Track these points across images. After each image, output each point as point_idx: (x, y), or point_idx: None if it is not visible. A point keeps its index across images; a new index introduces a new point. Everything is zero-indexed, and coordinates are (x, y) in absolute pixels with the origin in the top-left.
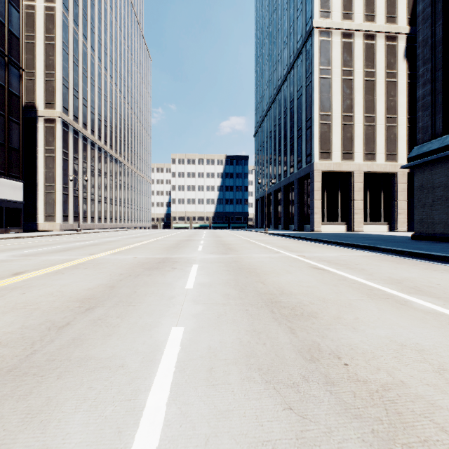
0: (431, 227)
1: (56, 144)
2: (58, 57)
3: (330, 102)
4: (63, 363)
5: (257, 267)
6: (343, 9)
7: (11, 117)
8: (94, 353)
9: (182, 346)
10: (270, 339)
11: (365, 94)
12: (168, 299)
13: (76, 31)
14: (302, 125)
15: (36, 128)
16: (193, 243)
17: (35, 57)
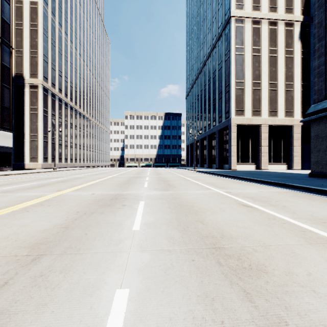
0: (325, 167)
1: (38, 104)
2: (40, 40)
3: (243, 73)
4: None
5: (194, 204)
6: (253, 3)
7: (3, 83)
8: None
9: (125, 326)
10: (227, 313)
11: (270, 66)
12: (115, 245)
13: (54, 20)
14: (222, 90)
15: (23, 92)
16: (140, 180)
17: (23, 39)
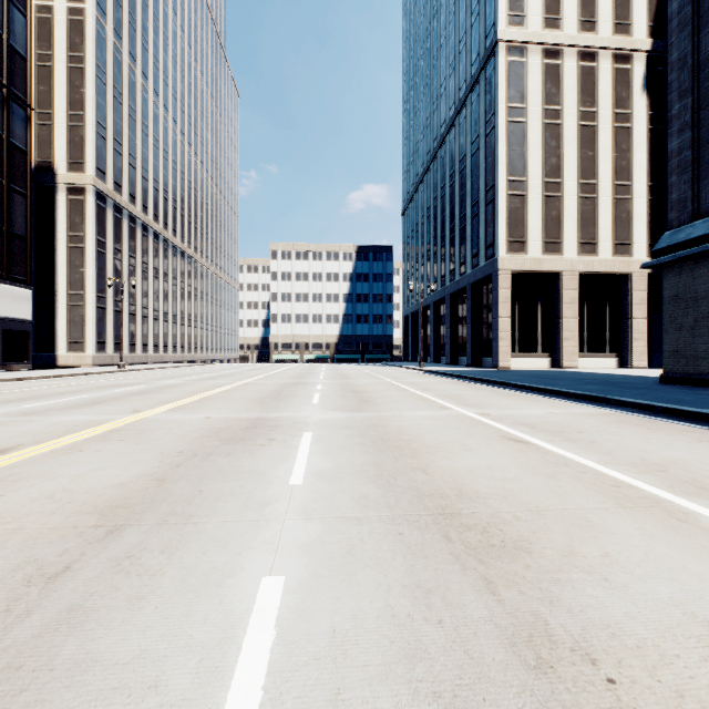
0: (692, 364)
1: (86, 229)
2: (89, 90)
3: (525, 161)
4: (37, 678)
5: (412, 438)
6: (545, 12)
7: (13, 185)
8: (103, 649)
9: (280, 627)
10: (450, 610)
11: (581, 148)
12: (257, 509)
13: (119, 47)
14: (479, 198)
15: (54, 203)
16: (304, 390)
17: (52, 90)
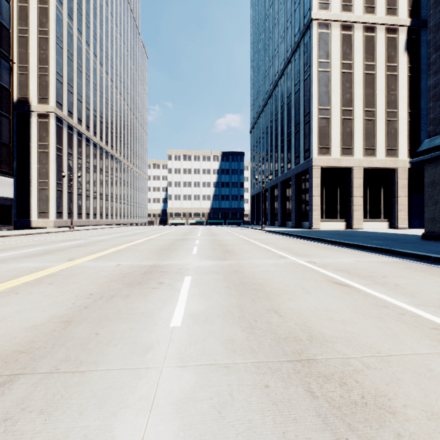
0: None
1: (50, 140)
2: (52, 52)
3: (329, 96)
4: None
5: (263, 282)
6: (342, 0)
7: (1, 111)
8: None
9: None
10: None
11: (365, 88)
12: (140, 355)
13: (71, 25)
14: (299, 120)
15: (29, 123)
16: (187, 244)
17: (28, 52)
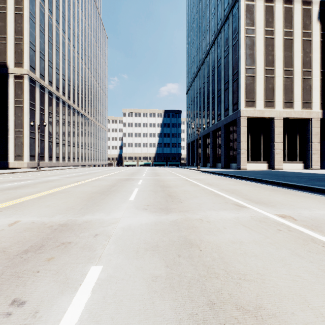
0: None
1: (24, 97)
2: (26, 25)
3: (255, 58)
4: None
5: (259, 297)
6: None
7: None
8: None
9: None
10: None
11: (285, 51)
12: None
13: (43, 5)
14: (228, 79)
15: (7, 83)
16: (129, 185)
17: (6, 25)
